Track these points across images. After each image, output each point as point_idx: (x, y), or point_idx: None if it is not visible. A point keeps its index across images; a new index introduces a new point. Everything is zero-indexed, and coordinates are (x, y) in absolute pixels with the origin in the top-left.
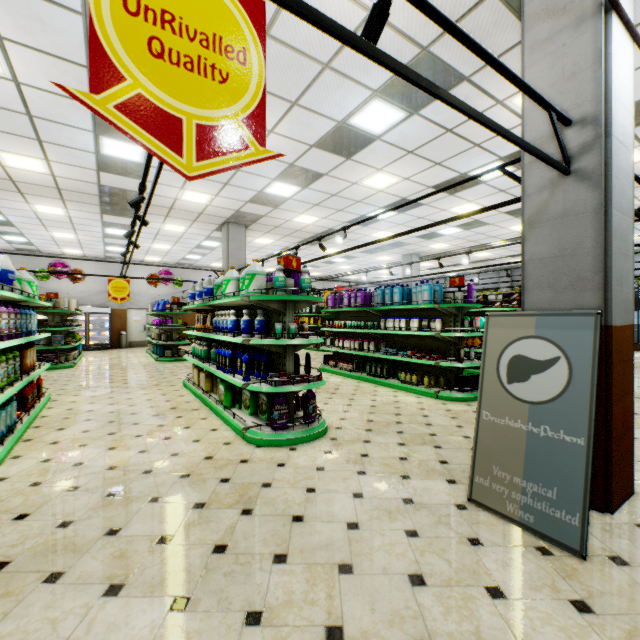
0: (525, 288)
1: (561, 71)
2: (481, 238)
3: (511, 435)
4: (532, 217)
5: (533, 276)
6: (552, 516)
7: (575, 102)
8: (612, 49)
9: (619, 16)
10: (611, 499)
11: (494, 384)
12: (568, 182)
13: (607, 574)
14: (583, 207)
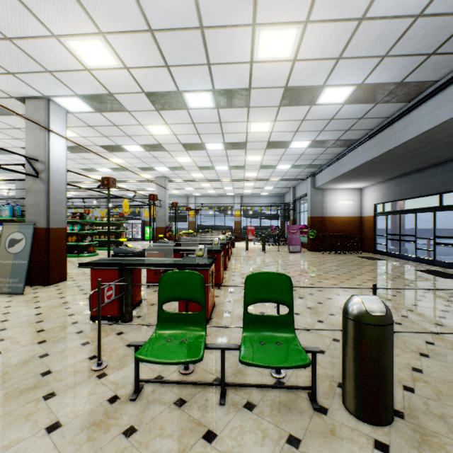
0: (26, 214)
1: (37, 142)
2: (74, 178)
3: (8, 266)
4: (28, 189)
5: (29, 210)
6: (17, 286)
7: (40, 155)
8: (50, 143)
9: (54, 133)
10: (50, 281)
11: (4, 249)
12: (39, 180)
13: (28, 295)
14: (42, 190)
